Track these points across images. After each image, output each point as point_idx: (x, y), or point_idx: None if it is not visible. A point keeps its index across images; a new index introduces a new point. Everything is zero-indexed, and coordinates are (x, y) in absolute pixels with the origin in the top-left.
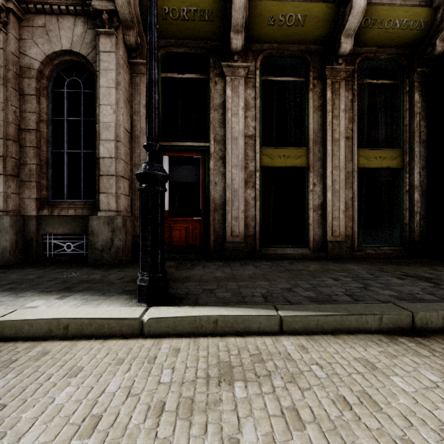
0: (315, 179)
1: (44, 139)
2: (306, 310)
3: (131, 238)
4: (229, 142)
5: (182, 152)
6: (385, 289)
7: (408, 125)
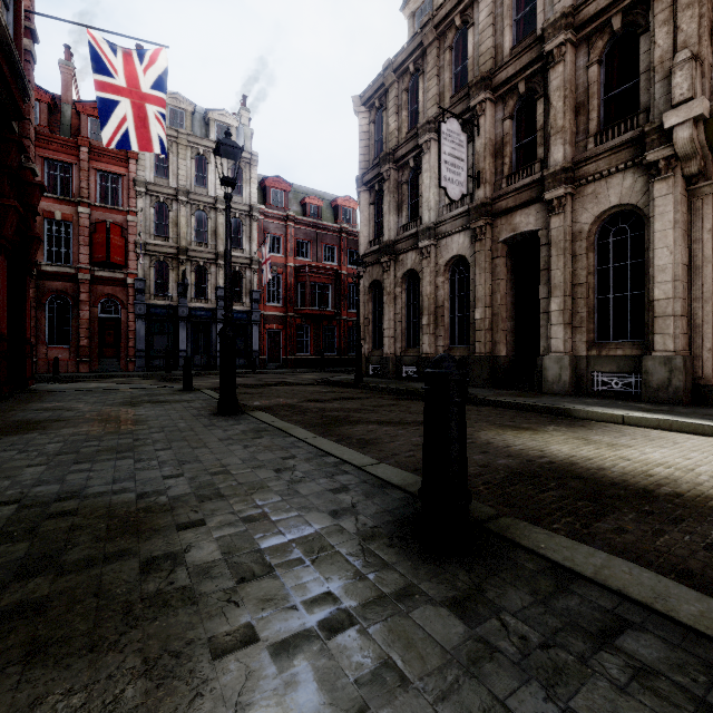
0: None
1: (591, 289)
2: None
3: (690, 380)
4: None
5: None
6: None
7: None
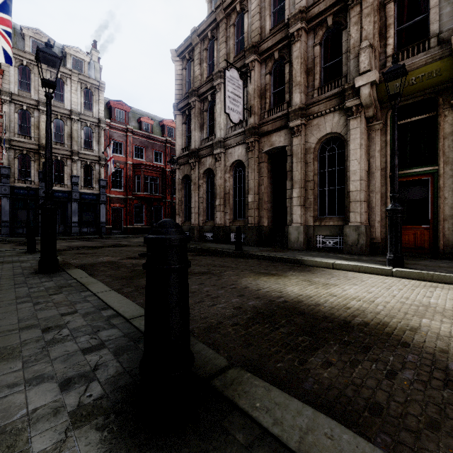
0: None
1: (316, 184)
2: None
3: (369, 240)
4: None
5: (410, 177)
6: None
7: None
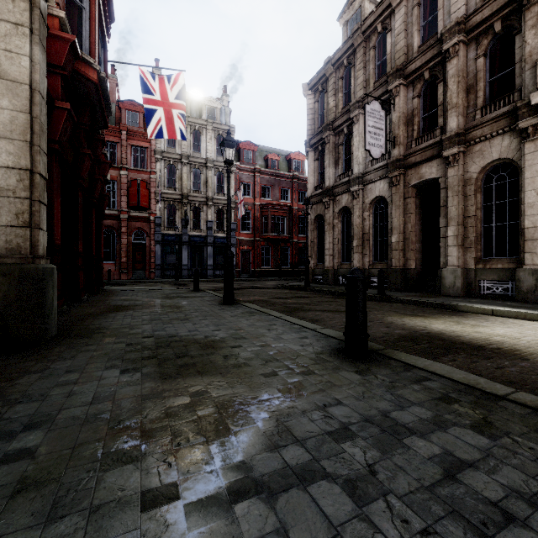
0: None
1: (478, 220)
2: None
3: None
4: None
5: None
6: None
7: None
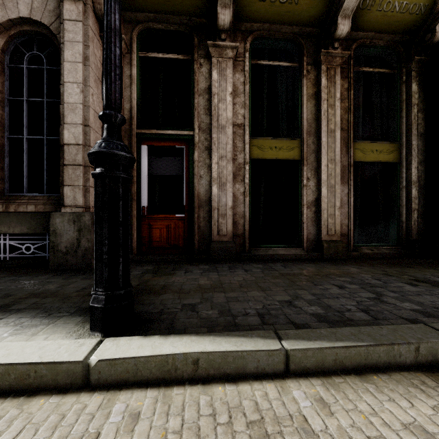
0: (309, 173)
1: None
2: (319, 338)
3: None
4: (215, 131)
5: (163, 142)
6: (403, 300)
7: (405, 117)
